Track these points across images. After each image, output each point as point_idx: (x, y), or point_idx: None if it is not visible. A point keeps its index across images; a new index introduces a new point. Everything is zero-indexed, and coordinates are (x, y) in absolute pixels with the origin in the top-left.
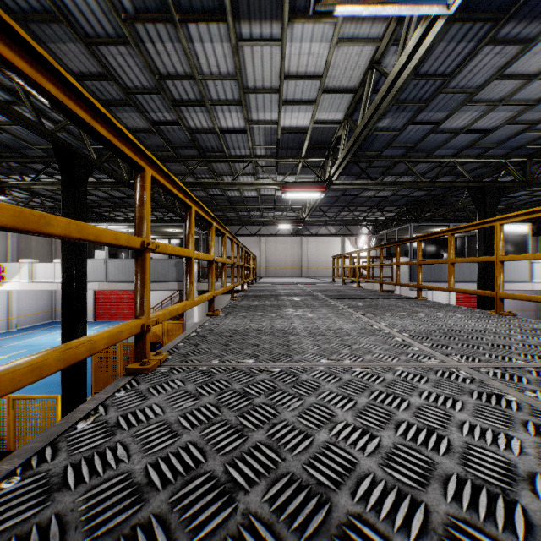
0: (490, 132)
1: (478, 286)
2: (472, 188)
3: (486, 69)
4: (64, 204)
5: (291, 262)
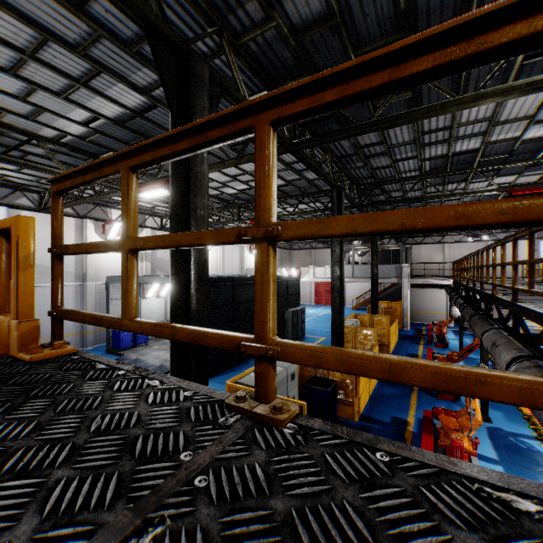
0: None
1: None
2: None
3: None
4: (372, 244)
5: (475, 264)
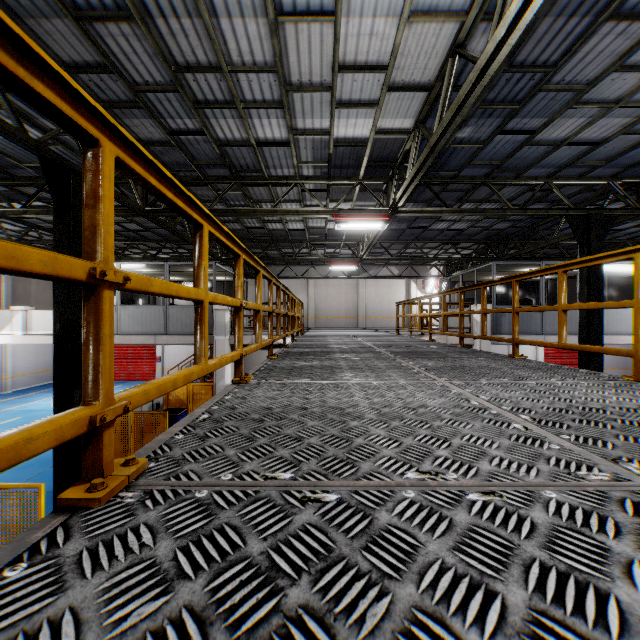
0: (599, 144)
1: (580, 339)
2: (572, 216)
3: (602, 57)
4: (57, 236)
5: (345, 310)
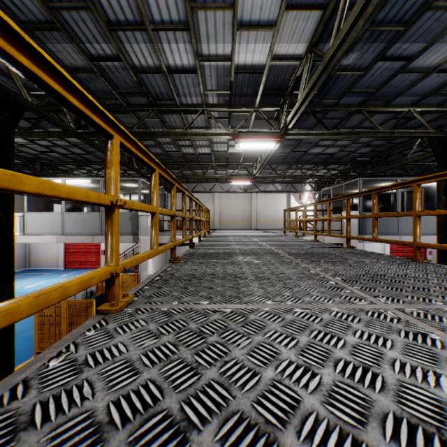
0: None
1: (438, 239)
2: (431, 138)
3: None
4: None
5: (241, 216)
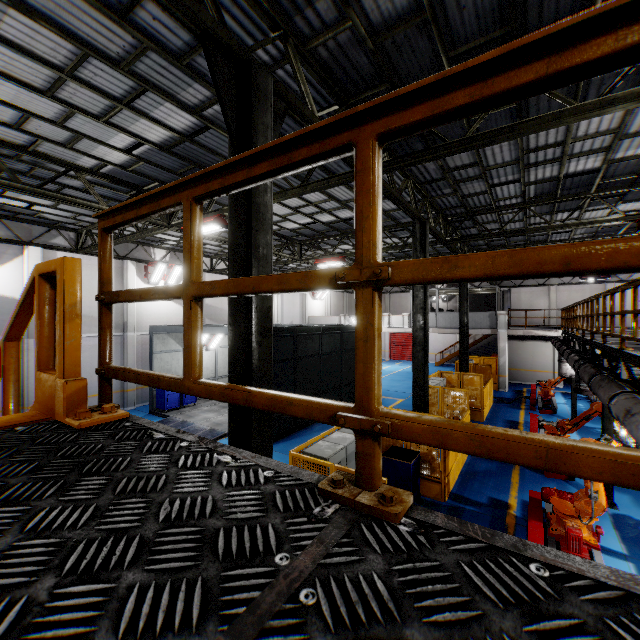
0: None
1: None
2: None
3: None
4: (461, 287)
5: (589, 311)
